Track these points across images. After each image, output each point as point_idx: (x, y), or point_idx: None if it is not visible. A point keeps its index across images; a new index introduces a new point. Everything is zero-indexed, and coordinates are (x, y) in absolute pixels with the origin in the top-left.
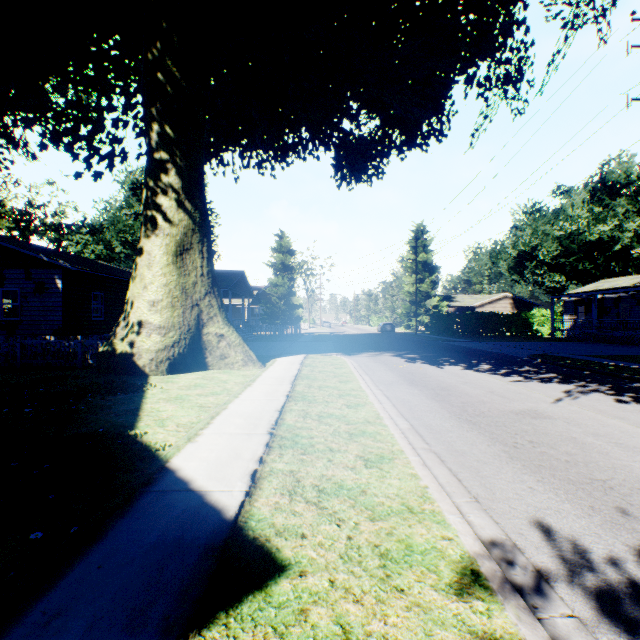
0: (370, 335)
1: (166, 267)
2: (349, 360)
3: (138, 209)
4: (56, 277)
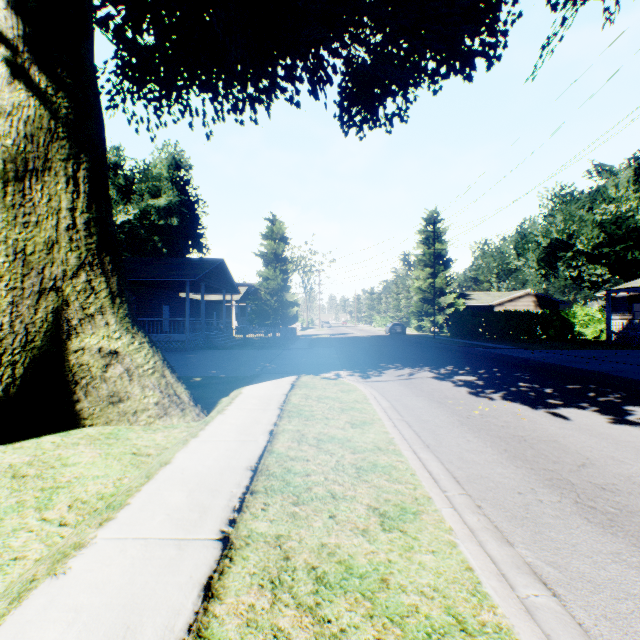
0: (379, 338)
1: None
2: (369, 390)
3: (112, 194)
4: None
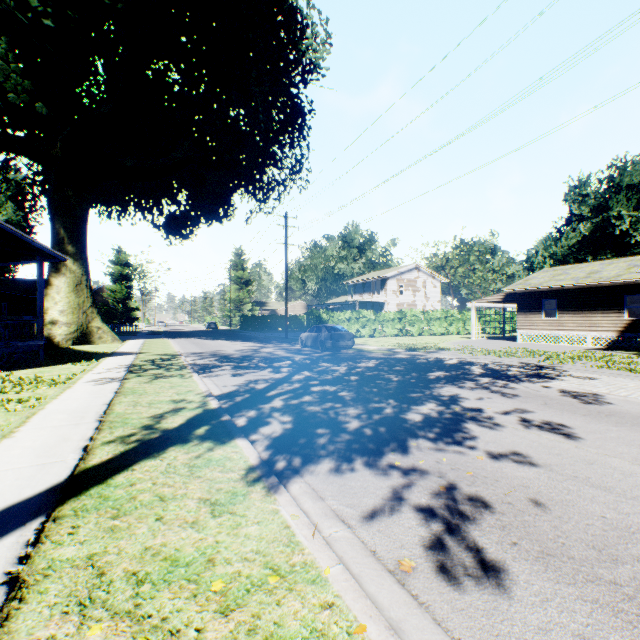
0: (197, 331)
1: (69, 293)
2: (172, 340)
3: None
4: None
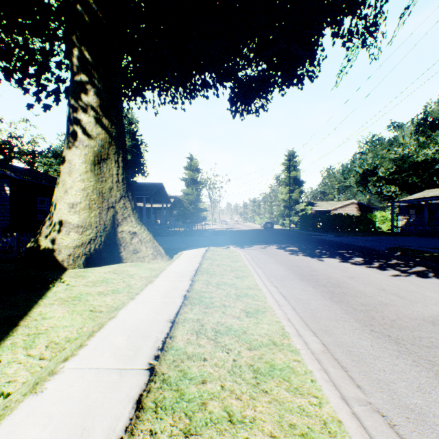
0: (256, 230)
1: (84, 174)
2: (242, 252)
3: None
4: (5, 185)
